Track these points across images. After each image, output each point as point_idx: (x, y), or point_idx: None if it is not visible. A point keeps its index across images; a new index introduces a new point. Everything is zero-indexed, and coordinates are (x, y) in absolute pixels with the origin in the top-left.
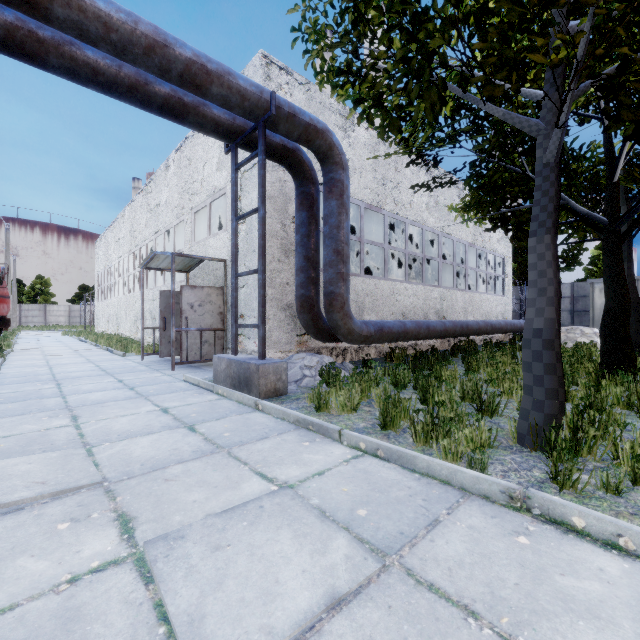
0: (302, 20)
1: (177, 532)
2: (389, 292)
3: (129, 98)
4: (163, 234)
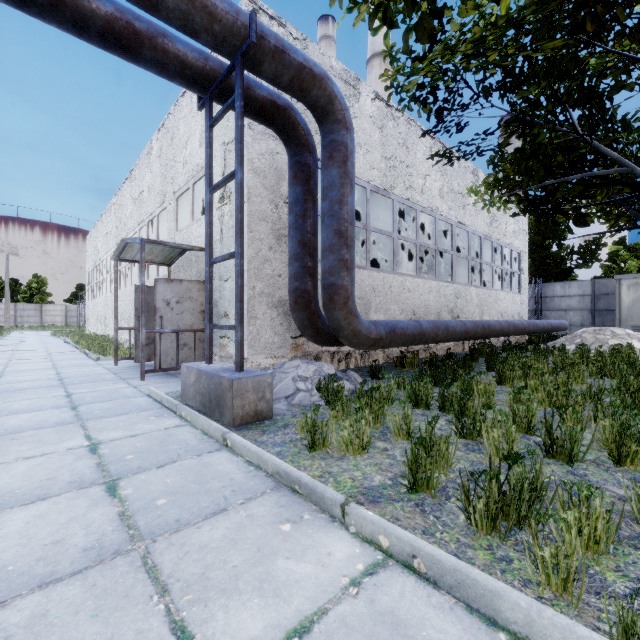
0: None
1: None
2: (398, 288)
3: (55, 16)
4: (146, 224)
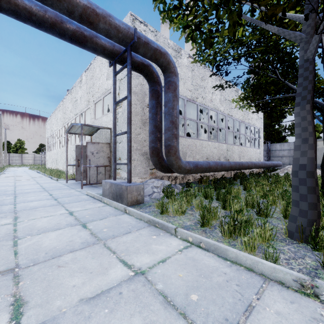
0: None
1: (52, 320)
2: (199, 146)
3: (51, 31)
4: (79, 115)
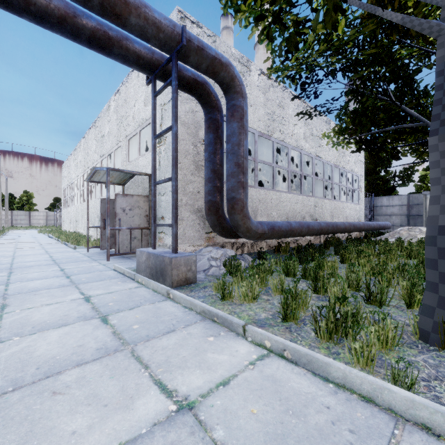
0: None
1: None
2: (276, 200)
3: (60, 29)
4: (106, 157)
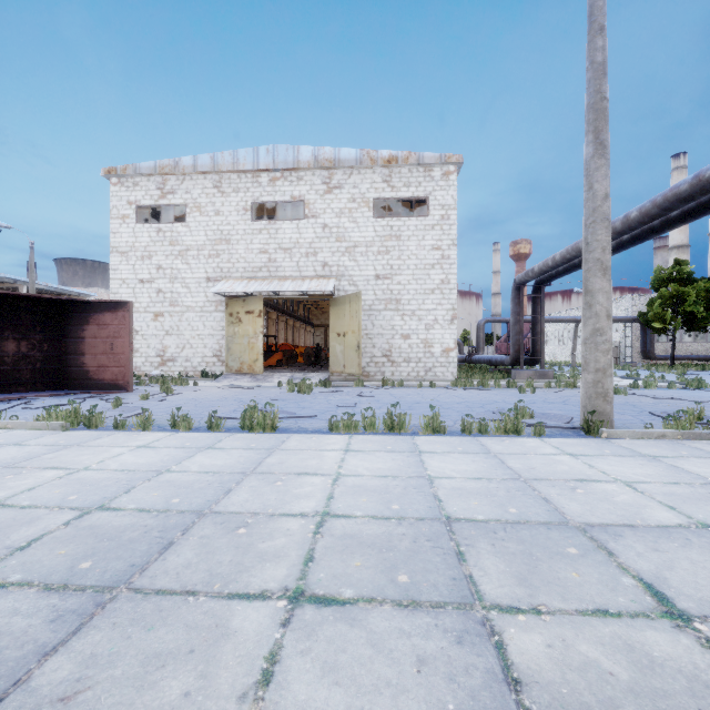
0: (639, 315)
1: None
2: (682, 346)
3: None
4: None
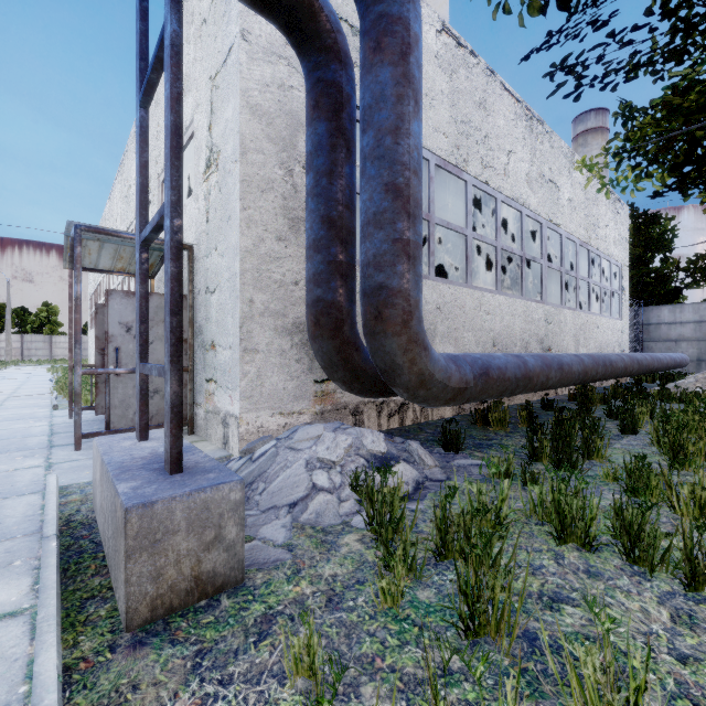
0: None
1: None
2: (474, 308)
3: None
4: (134, 228)
